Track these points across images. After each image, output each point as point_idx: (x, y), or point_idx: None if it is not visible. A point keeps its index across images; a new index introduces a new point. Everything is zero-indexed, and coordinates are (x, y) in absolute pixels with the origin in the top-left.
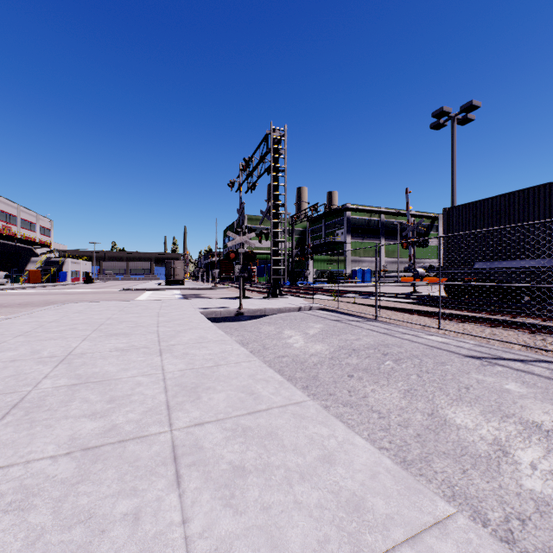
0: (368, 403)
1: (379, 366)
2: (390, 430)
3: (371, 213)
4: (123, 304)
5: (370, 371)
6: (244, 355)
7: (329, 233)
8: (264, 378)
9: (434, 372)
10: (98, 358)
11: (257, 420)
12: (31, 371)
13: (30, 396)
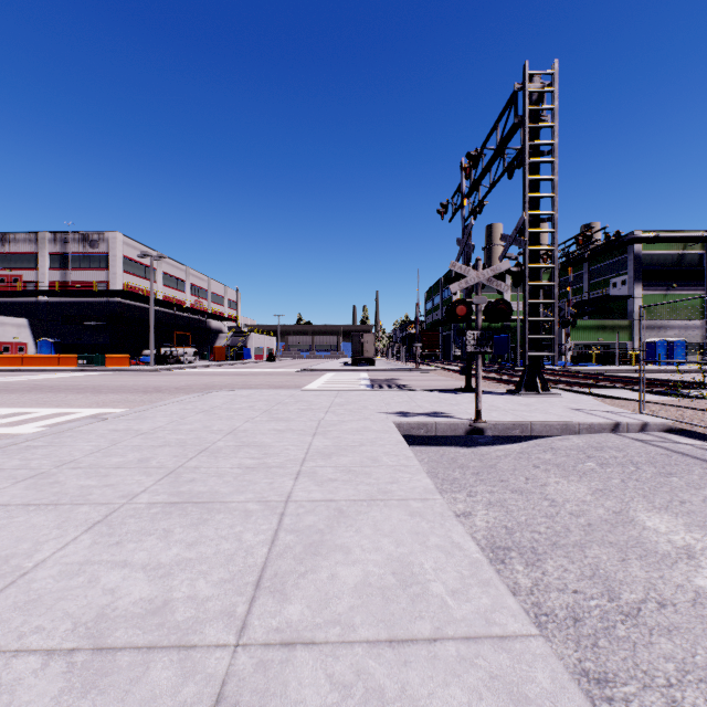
0: None
1: None
2: None
3: (684, 243)
4: (279, 396)
5: None
6: None
7: (597, 284)
8: None
9: None
10: None
11: None
12: None
13: None
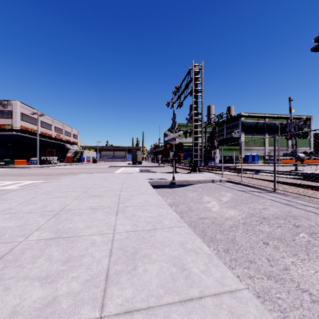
0: (292, 278)
1: (294, 238)
2: None
3: (258, 118)
4: (106, 175)
5: (285, 241)
6: (176, 220)
7: (229, 132)
8: (193, 248)
9: None
10: (76, 214)
11: (190, 317)
12: (33, 222)
13: (17, 247)
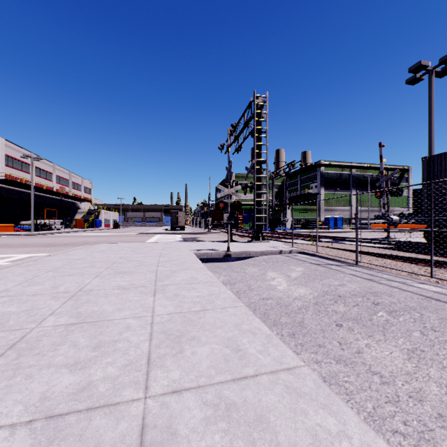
0: (364, 361)
1: (371, 317)
2: (400, 404)
3: (342, 168)
4: (135, 245)
5: (360, 321)
6: (231, 299)
7: (304, 186)
8: (250, 329)
9: (442, 331)
10: (101, 295)
11: (244, 392)
12: (43, 306)
13: (30, 334)
